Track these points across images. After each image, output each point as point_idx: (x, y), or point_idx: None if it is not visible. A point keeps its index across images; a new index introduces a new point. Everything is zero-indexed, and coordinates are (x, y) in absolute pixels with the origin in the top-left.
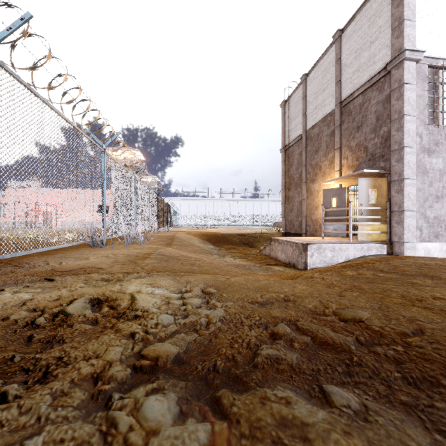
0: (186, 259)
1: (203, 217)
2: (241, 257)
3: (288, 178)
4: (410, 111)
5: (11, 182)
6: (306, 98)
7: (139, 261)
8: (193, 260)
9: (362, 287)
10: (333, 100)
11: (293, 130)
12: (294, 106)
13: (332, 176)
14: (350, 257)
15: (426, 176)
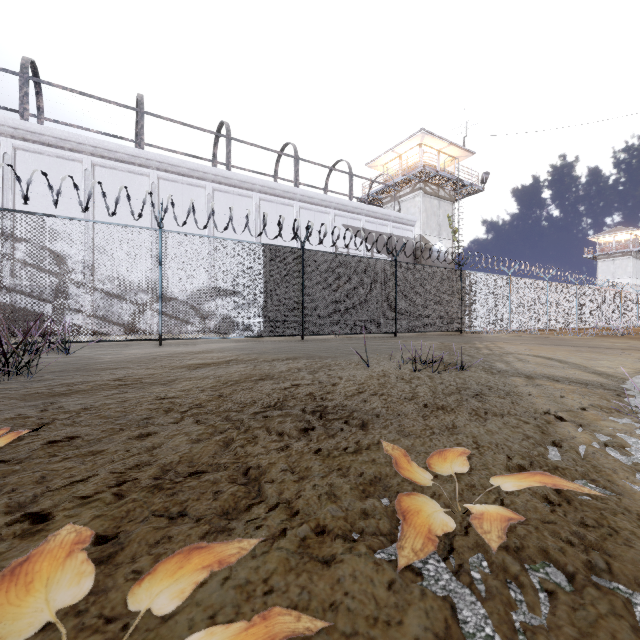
0: None
1: None
2: None
3: None
4: None
5: None
6: None
7: None
8: None
9: None
10: None
11: None
12: None
13: None
14: None
15: None
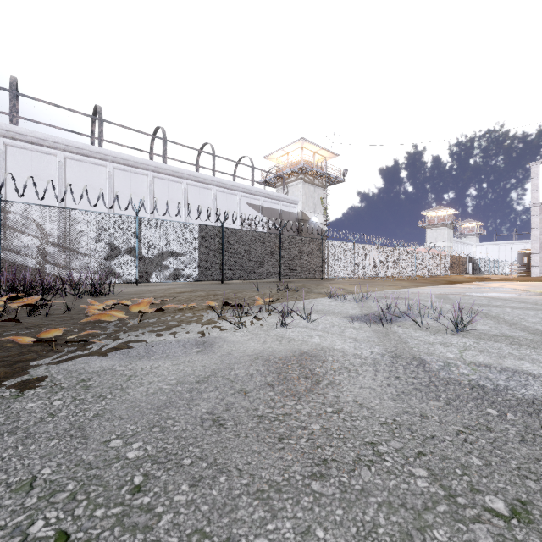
0: None
1: None
2: None
3: None
4: (535, 226)
5: None
6: None
7: None
8: None
9: None
10: None
11: None
12: None
13: None
14: None
15: None
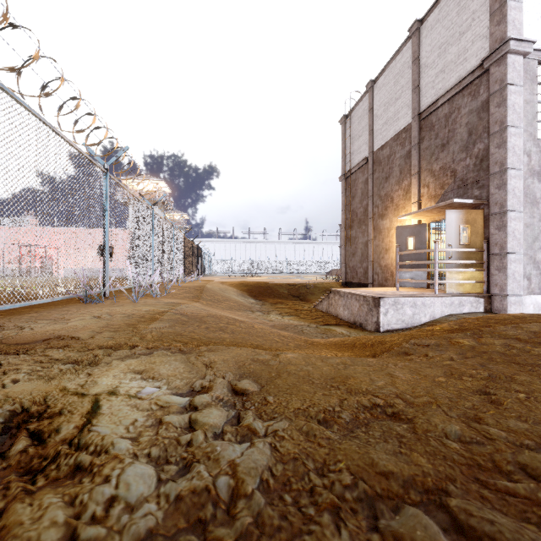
0: (214, 321)
1: (242, 263)
2: (291, 314)
3: (350, 214)
4: (516, 121)
5: (0, 218)
6: (374, 111)
7: (141, 326)
8: (224, 322)
9: (511, 379)
10: (409, 111)
11: (355, 153)
12: (357, 122)
13: (407, 210)
14: (437, 315)
15: (535, 208)
